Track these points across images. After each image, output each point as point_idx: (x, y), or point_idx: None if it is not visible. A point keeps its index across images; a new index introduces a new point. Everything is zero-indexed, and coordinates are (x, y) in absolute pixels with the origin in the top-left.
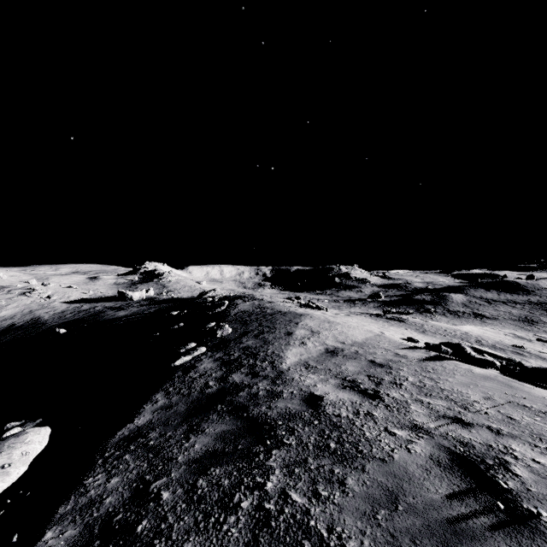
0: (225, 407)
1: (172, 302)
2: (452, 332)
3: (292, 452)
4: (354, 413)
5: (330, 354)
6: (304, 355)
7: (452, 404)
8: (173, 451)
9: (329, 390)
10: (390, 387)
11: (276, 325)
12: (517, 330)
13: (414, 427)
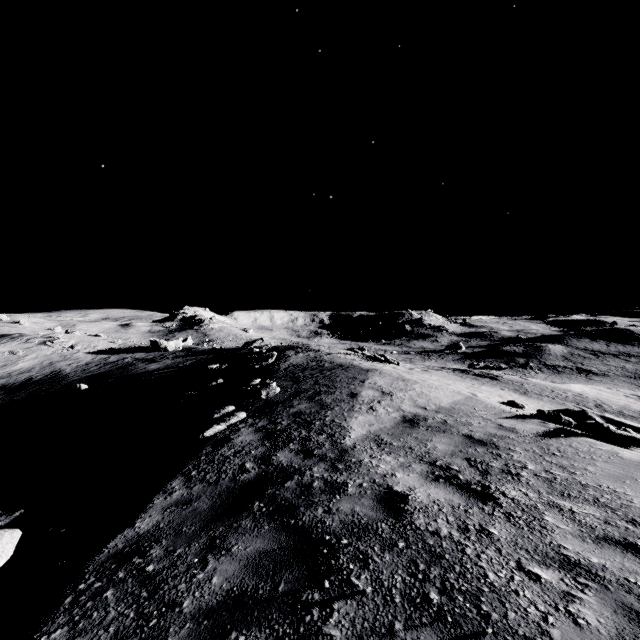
0: (264, 506)
1: (212, 353)
2: (562, 393)
3: (367, 607)
4: (459, 528)
5: (409, 424)
6: (374, 425)
7: (609, 514)
8: (179, 588)
9: (415, 483)
10: (503, 480)
11: (336, 383)
12: (633, 389)
13: (565, 563)
